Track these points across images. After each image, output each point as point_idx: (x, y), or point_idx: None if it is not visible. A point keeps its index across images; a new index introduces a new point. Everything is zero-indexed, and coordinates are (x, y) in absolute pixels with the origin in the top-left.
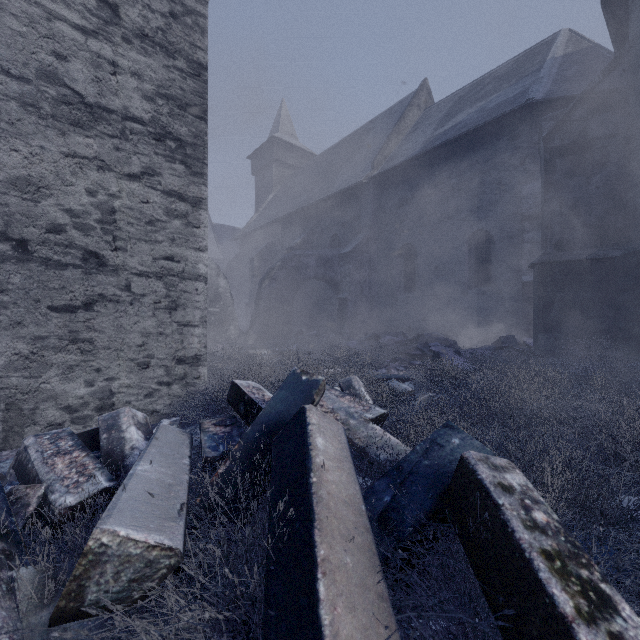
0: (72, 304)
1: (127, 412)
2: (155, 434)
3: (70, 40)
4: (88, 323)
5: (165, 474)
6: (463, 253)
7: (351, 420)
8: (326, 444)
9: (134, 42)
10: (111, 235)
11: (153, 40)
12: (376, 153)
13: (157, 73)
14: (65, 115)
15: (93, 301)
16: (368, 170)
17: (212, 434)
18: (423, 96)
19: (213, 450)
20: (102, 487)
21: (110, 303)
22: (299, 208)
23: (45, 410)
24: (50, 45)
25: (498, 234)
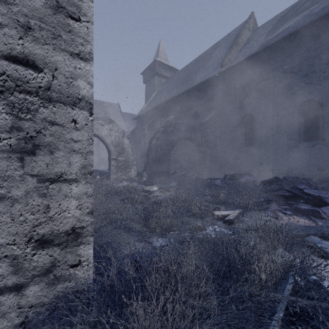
0: None
1: None
2: None
3: None
4: None
5: None
6: (294, 117)
7: None
8: None
9: None
10: None
11: None
12: (223, 58)
13: None
14: None
15: None
16: (218, 68)
17: None
18: (251, 23)
19: None
20: None
21: None
22: (172, 97)
23: None
24: None
25: (327, 101)
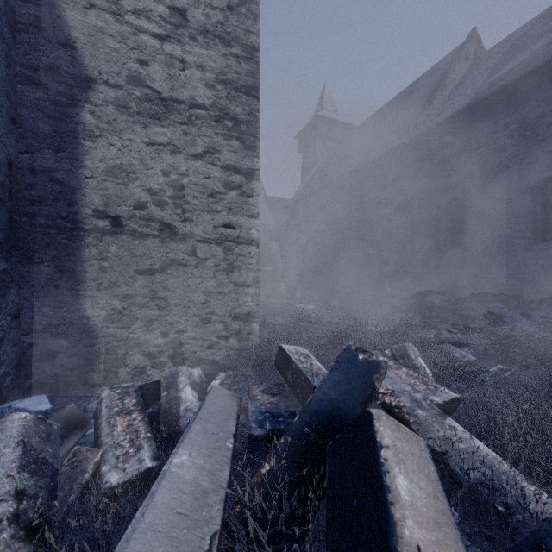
0: (152, 268)
1: (184, 371)
2: (204, 401)
3: (150, 47)
4: (163, 284)
5: (202, 470)
6: (525, 205)
7: (419, 410)
8: (411, 488)
9: (198, 39)
10: (181, 208)
11: (213, 34)
12: (418, 113)
13: (217, 62)
14: (147, 111)
15: (167, 265)
16: (410, 131)
17: (259, 404)
18: (471, 47)
19: (259, 426)
20: (145, 467)
21: (180, 266)
22: (341, 175)
23: (133, 355)
24: (136, 55)
25: None
